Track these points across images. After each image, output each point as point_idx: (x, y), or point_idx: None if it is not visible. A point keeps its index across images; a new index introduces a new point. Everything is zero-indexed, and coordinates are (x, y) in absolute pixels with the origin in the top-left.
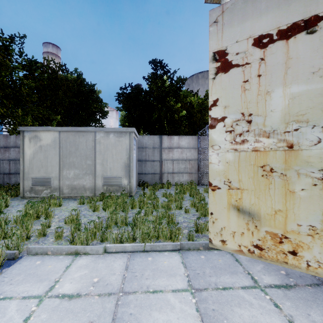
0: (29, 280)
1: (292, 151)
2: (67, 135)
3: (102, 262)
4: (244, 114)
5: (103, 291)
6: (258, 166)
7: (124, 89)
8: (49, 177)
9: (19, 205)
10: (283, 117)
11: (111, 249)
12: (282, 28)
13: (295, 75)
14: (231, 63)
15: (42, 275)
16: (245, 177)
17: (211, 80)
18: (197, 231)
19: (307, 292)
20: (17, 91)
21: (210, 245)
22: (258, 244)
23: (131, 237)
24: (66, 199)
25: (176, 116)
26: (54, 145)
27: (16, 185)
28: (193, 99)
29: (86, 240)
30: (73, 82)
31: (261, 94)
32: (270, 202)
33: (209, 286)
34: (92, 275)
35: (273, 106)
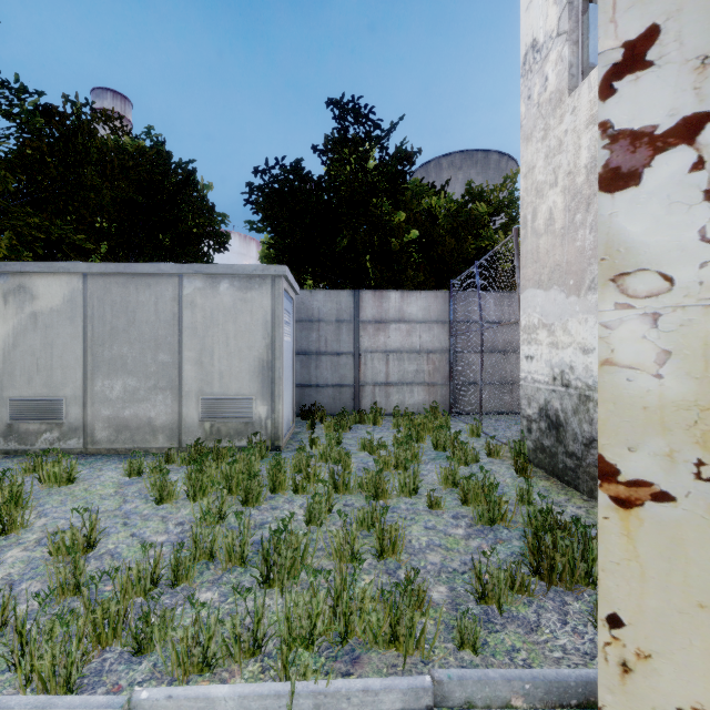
0: None
1: None
2: (106, 285)
3: None
4: None
5: None
6: None
7: (264, 173)
8: (57, 399)
9: None
10: None
11: None
12: None
13: None
14: None
15: None
16: None
17: None
18: (483, 598)
19: None
20: None
21: None
22: None
23: (246, 640)
24: (102, 458)
25: (396, 243)
26: (70, 312)
27: None
28: (435, 202)
29: (63, 663)
30: (136, 155)
31: None
32: None
33: None
34: None
35: None
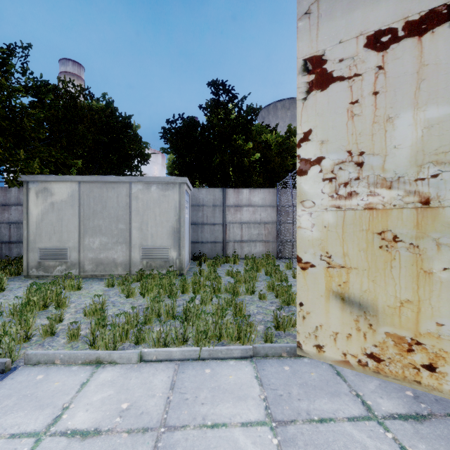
0: (22, 407)
1: (428, 209)
2: (91, 187)
3: (135, 376)
4: (352, 153)
5: (135, 425)
6: (373, 233)
7: (172, 122)
8: (65, 248)
9: (21, 288)
10: (414, 156)
11: (150, 355)
12: (412, 19)
13: (434, 91)
14: (331, 75)
15: (43, 398)
16: (352, 250)
17: (300, 102)
18: (278, 328)
19: (449, 427)
20: (18, 123)
21: (298, 352)
22: (374, 352)
23: (180, 338)
24: (89, 279)
25: (247, 161)
26: (71, 202)
27: (19, 259)
28: (269, 137)
29: (112, 342)
30: (100, 112)
31: (378, 121)
32: (392, 287)
33: (298, 417)
34: (120, 398)
35: (398, 140)
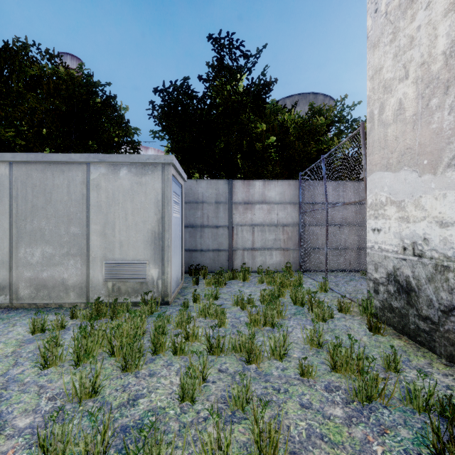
0: None
1: None
2: (28, 171)
3: None
4: None
5: None
6: None
7: (161, 92)
8: None
9: None
10: None
11: None
12: None
13: None
14: None
15: None
16: None
17: None
18: None
19: None
20: None
21: None
22: None
23: None
24: (22, 312)
25: (259, 145)
26: None
27: None
28: (287, 117)
29: None
30: (66, 79)
31: None
32: None
33: None
34: None
35: None
